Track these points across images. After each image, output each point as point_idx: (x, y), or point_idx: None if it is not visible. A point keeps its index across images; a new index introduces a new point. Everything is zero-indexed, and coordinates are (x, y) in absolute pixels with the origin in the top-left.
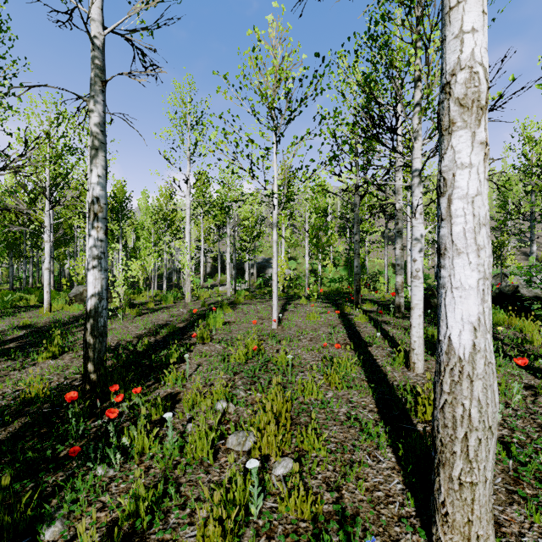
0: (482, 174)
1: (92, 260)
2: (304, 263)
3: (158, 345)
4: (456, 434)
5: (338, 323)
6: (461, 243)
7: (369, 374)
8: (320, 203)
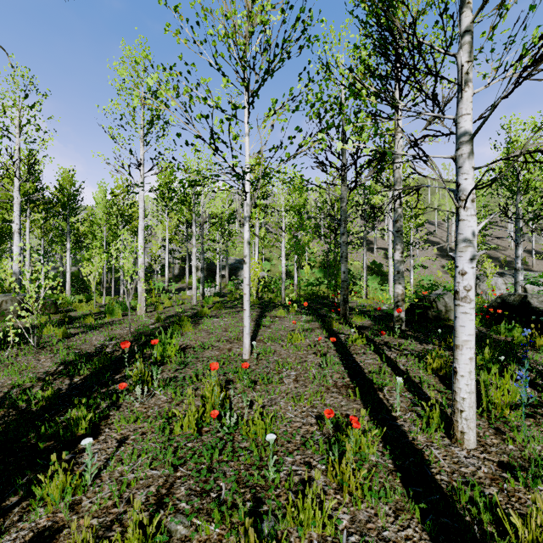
0: None
1: None
2: (278, 265)
3: (69, 397)
4: None
5: (328, 347)
6: None
7: (397, 456)
8: (296, 201)
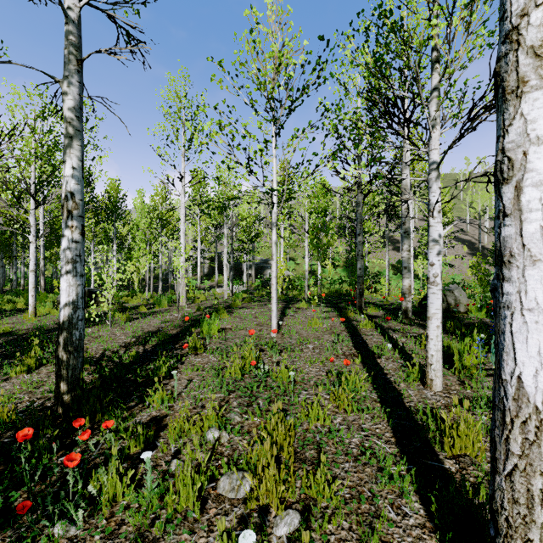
0: None
1: (66, 264)
2: (303, 264)
3: (147, 356)
4: (534, 516)
5: (342, 330)
6: (538, 247)
7: (381, 393)
8: (320, 203)
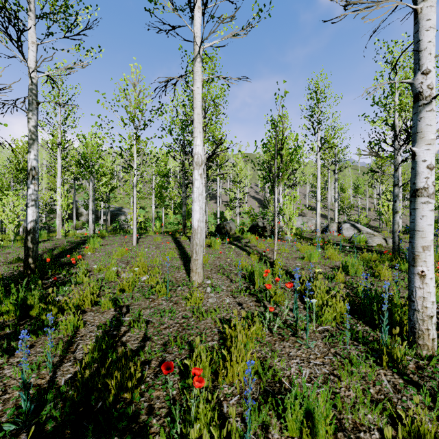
0: (200, 182)
1: (31, 201)
2: (151, 212)
3: (59, 256)
4: (194, 248)
5: (171, 241)
6: (196, 199)
7: (182, 256)
8: (163, 168)
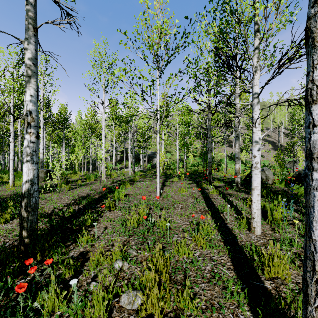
0: None
1: (26, 156)
2: (175, 155)
3: (80, 212)
4: None
5: (199, 195)
6: None
7: (223, 236)
8: (185, 119)
